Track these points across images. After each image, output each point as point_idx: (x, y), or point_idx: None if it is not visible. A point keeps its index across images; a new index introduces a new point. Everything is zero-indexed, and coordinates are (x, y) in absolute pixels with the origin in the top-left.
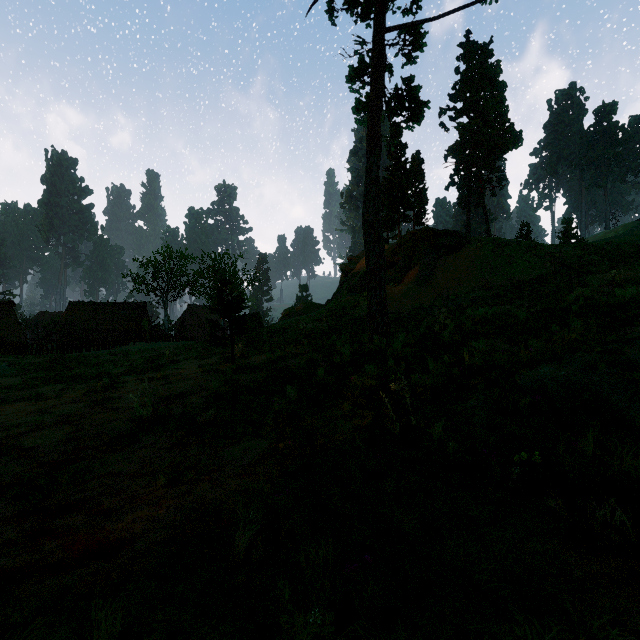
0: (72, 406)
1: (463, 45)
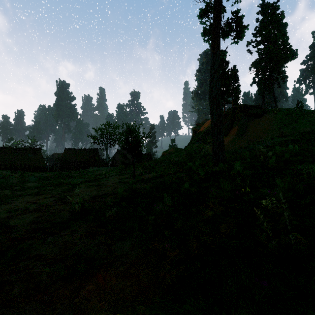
0: (48, 199)
1: (261, 5)
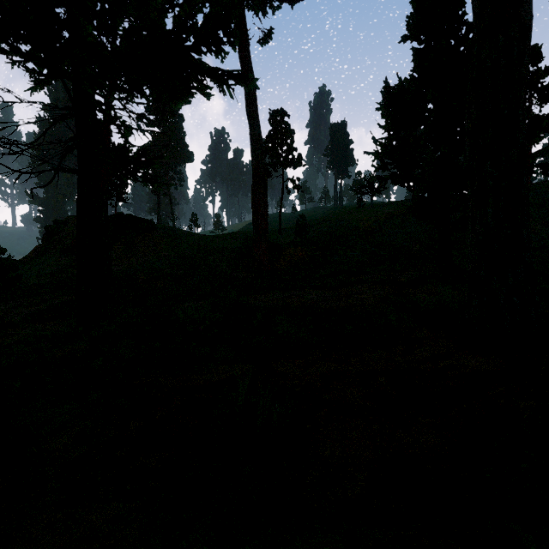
0: None
1: None
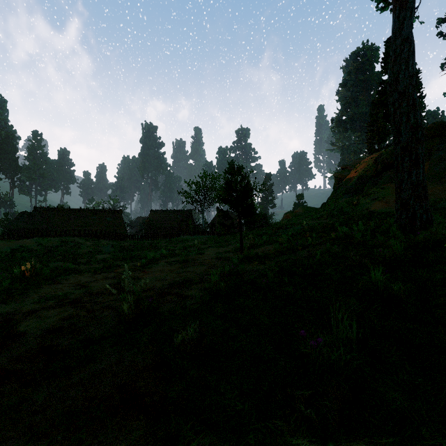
0: (104, 282)
1: None
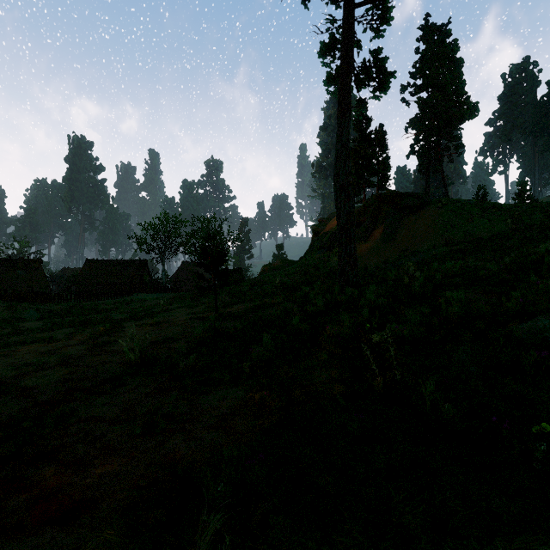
0: (75, 348)
1: (423, 27)
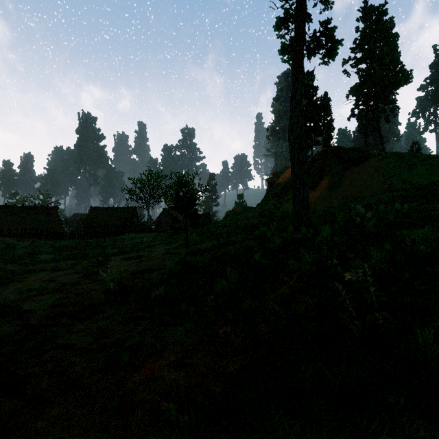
0: (71, 277)
1: (362, 9)
